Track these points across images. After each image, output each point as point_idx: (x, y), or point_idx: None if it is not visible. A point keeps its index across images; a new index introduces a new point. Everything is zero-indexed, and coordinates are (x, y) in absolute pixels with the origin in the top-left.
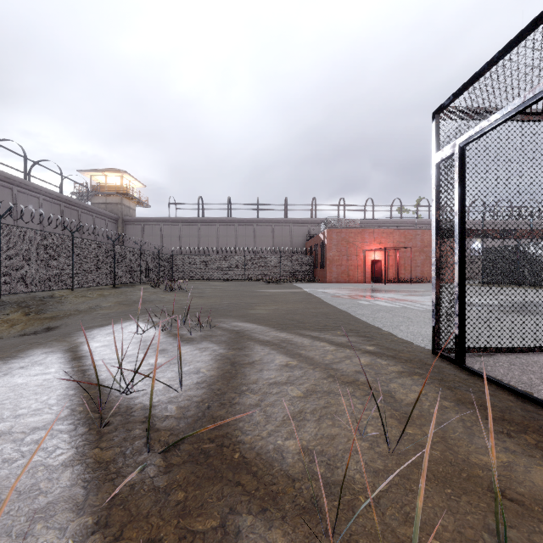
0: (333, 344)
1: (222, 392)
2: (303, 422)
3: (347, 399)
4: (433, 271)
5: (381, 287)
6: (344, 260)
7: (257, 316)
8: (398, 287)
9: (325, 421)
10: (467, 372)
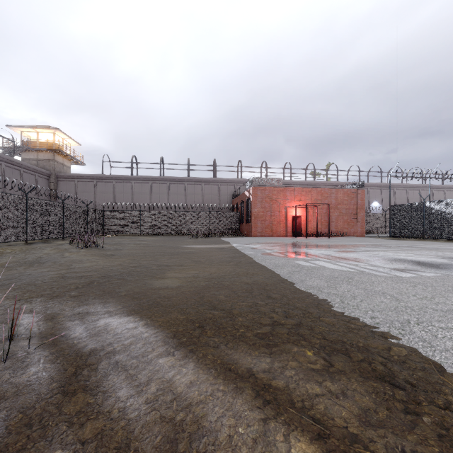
0: (327, 448)
1: None
2: None
3: None
4: None
5: (305, 241)
6: (268, 216)
7: (159, 297)
8: (320, 241)
9: None
10: None
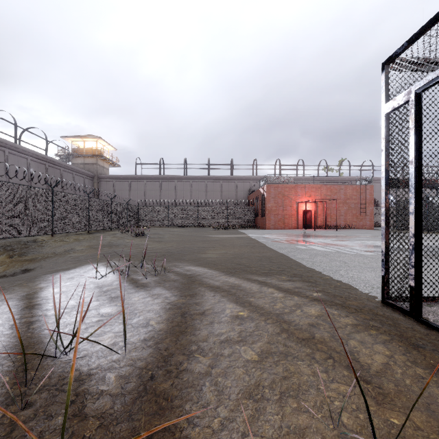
0: (280, 290)
1: (169, 353)
2: (262, 404)
3: (307, 364)
4: (382, 220)
5: (312, 232)
6: (281, 210)
7: (208, 260)
8: (326, 232)
9: (288, 402)
10: (424, 326)
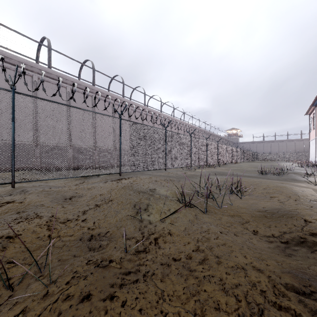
0: None
1: None
2: None
3: None
4: None
5: None
6: None
7: None
8: None
9: None
10: None
